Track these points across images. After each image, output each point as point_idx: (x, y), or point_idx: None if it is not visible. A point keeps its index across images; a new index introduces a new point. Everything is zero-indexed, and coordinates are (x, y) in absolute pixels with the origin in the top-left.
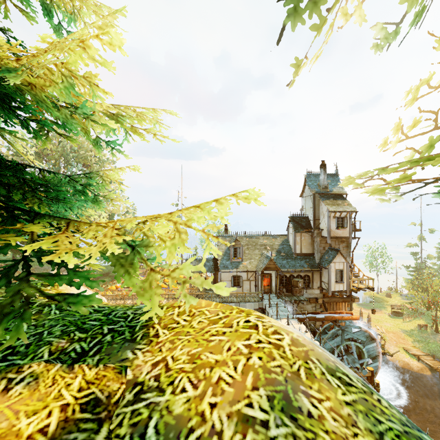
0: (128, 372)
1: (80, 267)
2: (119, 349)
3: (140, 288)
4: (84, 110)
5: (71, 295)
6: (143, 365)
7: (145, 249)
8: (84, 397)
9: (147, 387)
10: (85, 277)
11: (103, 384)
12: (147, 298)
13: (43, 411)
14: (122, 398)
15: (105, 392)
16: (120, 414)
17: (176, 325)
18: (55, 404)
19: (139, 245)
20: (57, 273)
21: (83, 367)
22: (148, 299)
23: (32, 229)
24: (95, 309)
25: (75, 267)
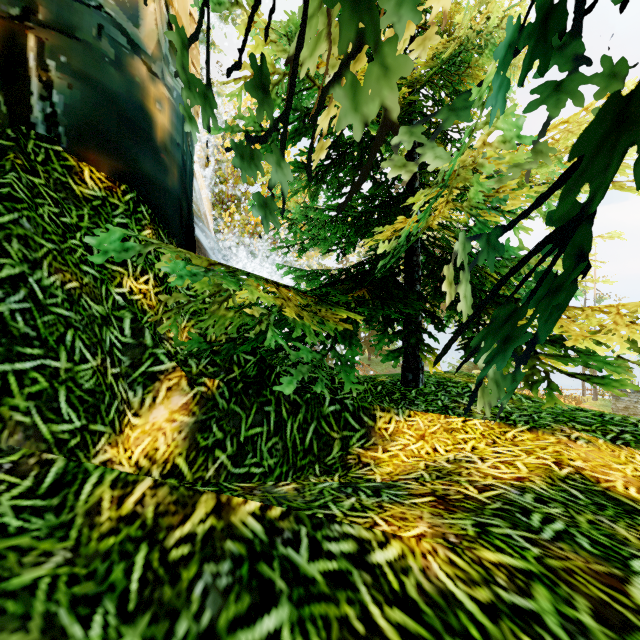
0: None
1: (590, 351)
2: None
3: None
4: None
5: (593, 377)
6: None
7: None
8: None
9: None
10: (601, 361)
11: None
12: None
13: (626, 465)
14: None
15: None
16: None
17: None
18: (633, 465)
19: None
20: (565, 354)
21: (631, 449)
22: None
23: None
24: (574, 407)
25: (583, 350)
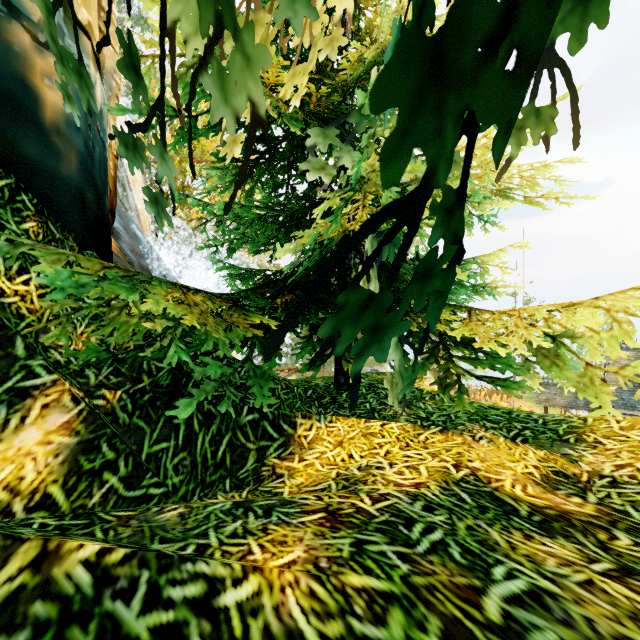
0: (581, 464)
1: (497, 353)
2: (551, 445)
3: (578, 382)
4: (487, 192)
5: (498, 378)
6: (599, 463)
7: (572, 339)
8: (548, 466)
9: (622, 481)
10: (506, 363)
11: (560, 465)
12: (591, 394)
13: (519, 463)
14: (591, 481)
15: (567, 471)
16: (601, 491)
17: (625, 438)
18: (525, 462)
19: (562, 335)
20: (476, 357)
21: (527, 446)
22: (592, 395)
23: (443, 316)
24: (488, 406)
25: (491, 353)
